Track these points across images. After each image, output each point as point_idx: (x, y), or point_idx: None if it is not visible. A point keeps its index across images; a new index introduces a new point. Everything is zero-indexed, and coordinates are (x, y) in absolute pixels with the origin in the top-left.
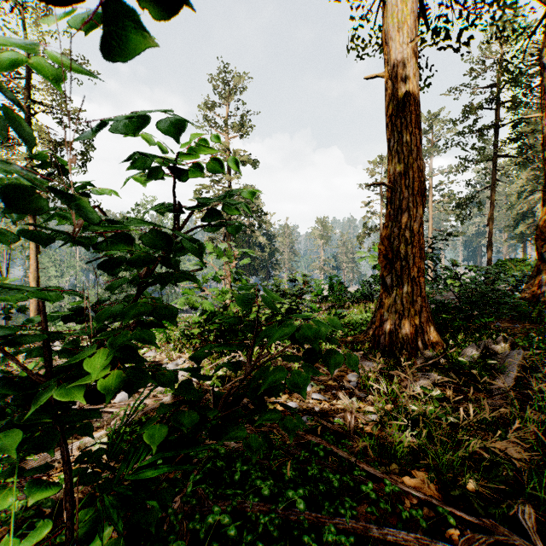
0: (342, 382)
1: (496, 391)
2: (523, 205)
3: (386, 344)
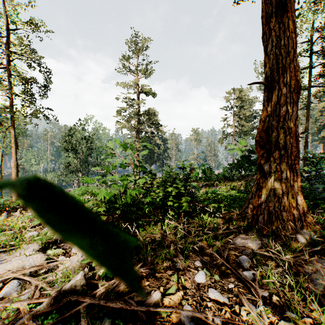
0: (239, 276)
1: None
2: (323, 119)
3: (264, 223)
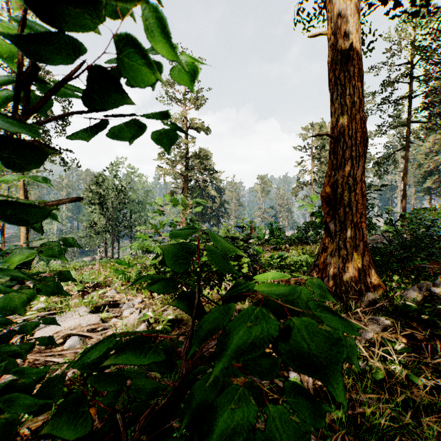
0: None
1: None
2: (429, 164)
3: (329, 286)
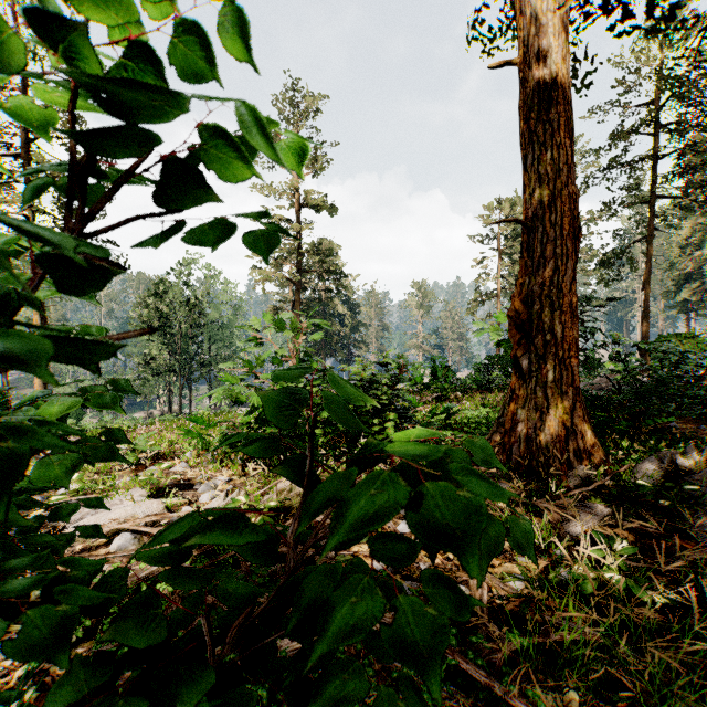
0: None
1: (703, 535)
2: (687, 263)
3: (521, 456)
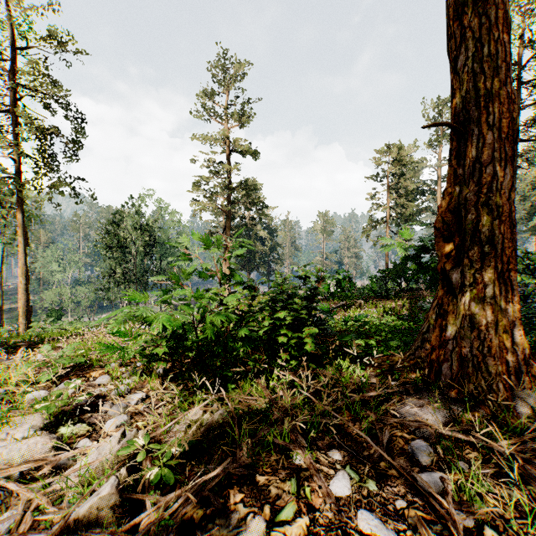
0: (416, 485)
1: None
2: None
3: (453, 377)
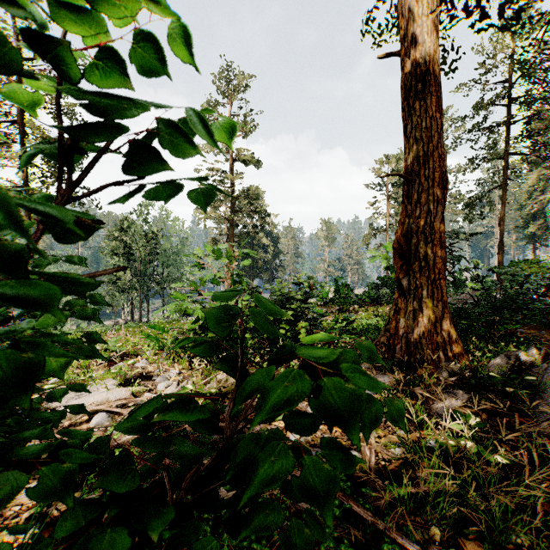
0: None
1: (538, 414)
2: (533, 205)
3: (402, 354)
